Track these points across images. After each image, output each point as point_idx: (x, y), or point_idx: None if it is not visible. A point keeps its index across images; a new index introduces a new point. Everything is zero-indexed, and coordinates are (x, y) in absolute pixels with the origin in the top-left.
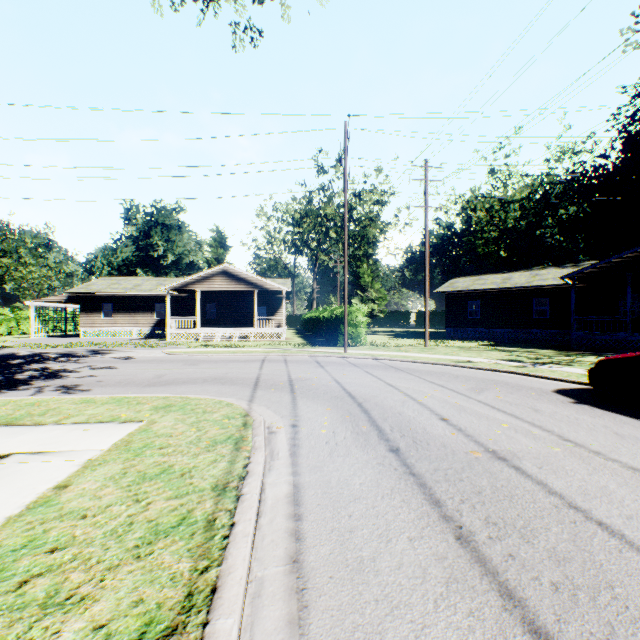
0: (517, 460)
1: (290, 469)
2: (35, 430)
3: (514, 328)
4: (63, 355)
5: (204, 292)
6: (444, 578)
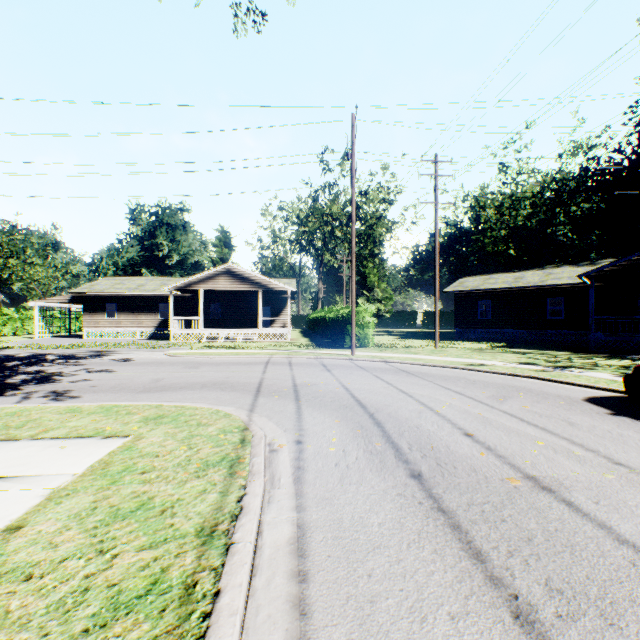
0: (566, 491)
1: (293, 502)
2: (6, 447)
3: (527, 329)
4: (62, 357)
5: (208, 292)
6: None
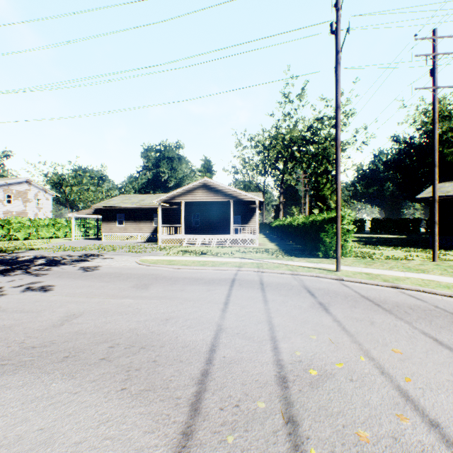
0: None
1: None
2: None
3: None
4: (47, 262)
5: (189, 204)
6: None
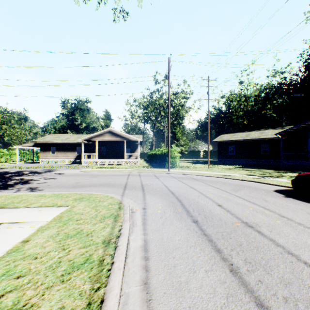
0: (258, 227)
1: (142, 232)
2: (14, 210)
3: (251, 159)
4: (31, 172)
5: (100, 141)
6: (225, 294)
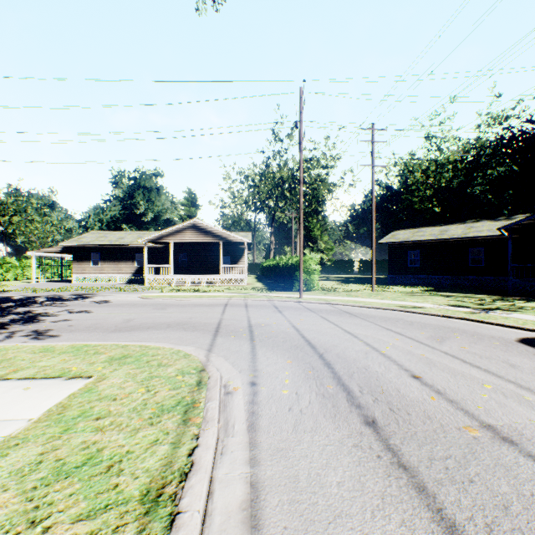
0: (529, 444)
1: (247, 453)
2: None
3: (451, 275)
4: (50, 299)
5: (177, 243)
6: None
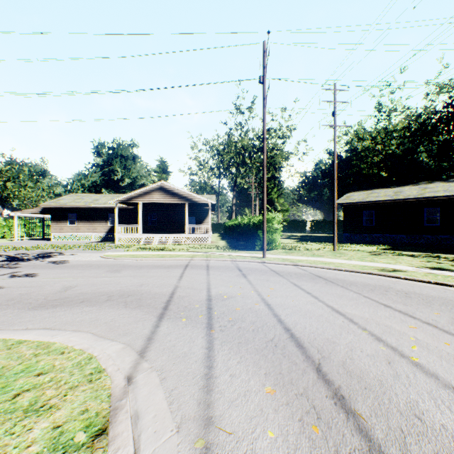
0: None
1: None
2: None
3: (406, 234)
4: (9, 258)
5: (146, 205)
6: None
